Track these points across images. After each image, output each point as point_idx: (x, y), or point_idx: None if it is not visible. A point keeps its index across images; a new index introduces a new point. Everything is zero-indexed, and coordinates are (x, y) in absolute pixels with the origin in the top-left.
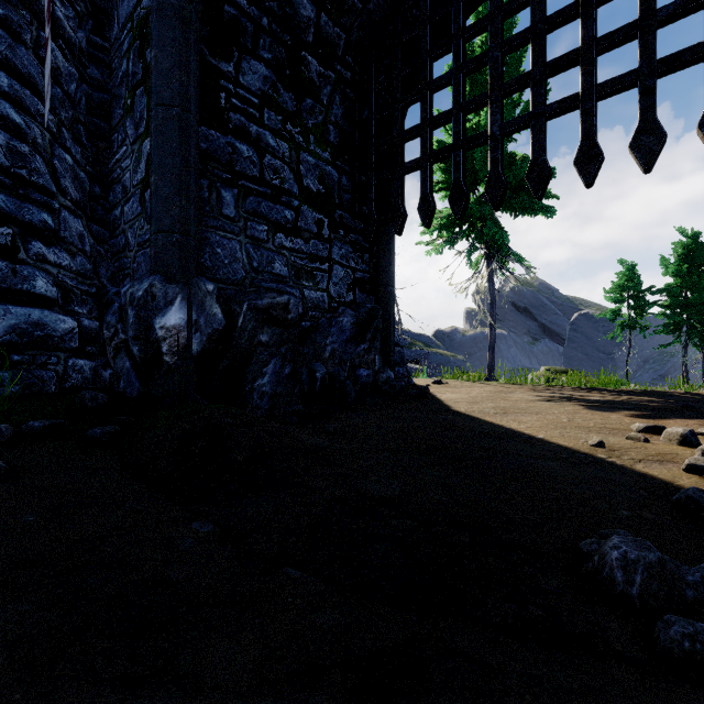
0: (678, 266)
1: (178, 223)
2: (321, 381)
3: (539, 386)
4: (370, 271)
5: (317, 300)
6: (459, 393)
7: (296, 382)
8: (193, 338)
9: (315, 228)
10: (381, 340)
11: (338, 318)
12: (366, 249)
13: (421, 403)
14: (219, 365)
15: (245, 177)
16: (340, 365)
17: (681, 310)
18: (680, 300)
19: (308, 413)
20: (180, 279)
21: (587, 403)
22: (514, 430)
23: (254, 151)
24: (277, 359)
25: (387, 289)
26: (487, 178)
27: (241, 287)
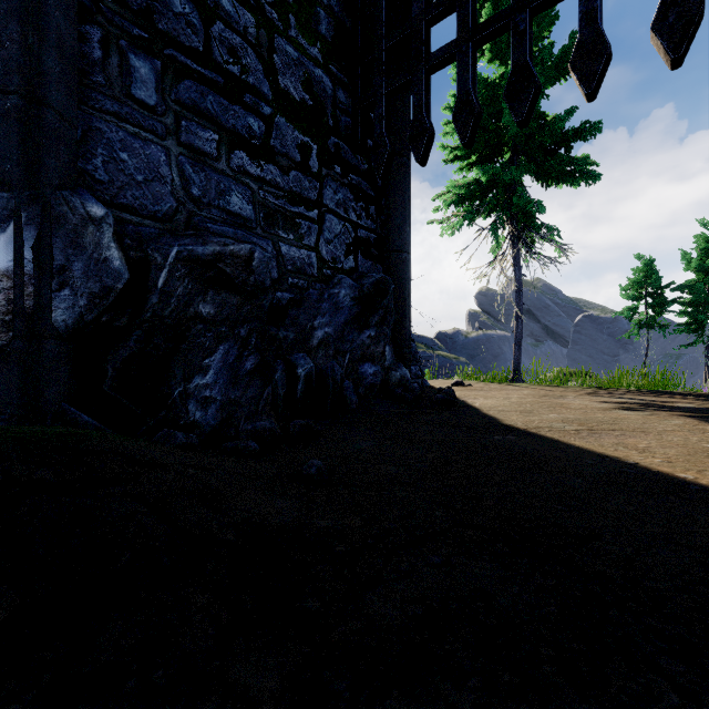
0: (700, 261)
1: (17, 75)
2: (305, 380)
3: (588, 389)
4: (377, 230)
5: (300, 262)
6: (494, 397)
7: (266, 382)
8: (54, 298)
9: (297, 154)
10: (392, 326)
11: (332, 290)
12: (372, 199)
13: (452, 412)
14: (119, 352)
15: (177, 46)
16: (335, 358)
17: (704, 308)
18: (703, 297)
19: (282, 431)
20: (23, 184)
21: (689, 412)
22: (652, 470)
23: (194, 8)
24: (232, 345)
25: (401, 256)
26: (576, 45)
27: (169, 225)
